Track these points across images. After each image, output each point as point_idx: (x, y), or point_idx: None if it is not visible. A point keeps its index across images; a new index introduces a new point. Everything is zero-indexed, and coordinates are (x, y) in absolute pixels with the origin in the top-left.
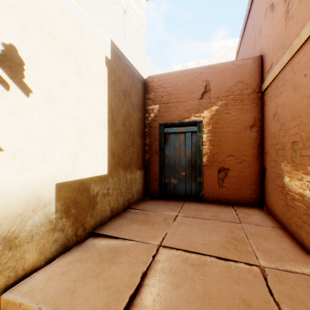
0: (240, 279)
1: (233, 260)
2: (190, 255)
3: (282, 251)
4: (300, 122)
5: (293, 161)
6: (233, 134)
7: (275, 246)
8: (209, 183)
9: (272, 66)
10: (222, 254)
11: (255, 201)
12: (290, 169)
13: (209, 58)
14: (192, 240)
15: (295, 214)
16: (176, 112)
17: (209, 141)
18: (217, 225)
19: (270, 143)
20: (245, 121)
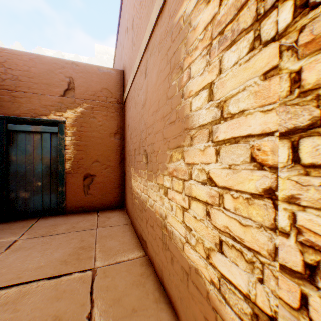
0: (64, 293)
1: (68, 274)
2: (8, 291)
3: (121, 245)
4: (137, 134)
5: (135, 166)
6: (99, 139)
7: (117, 243)
8: (73, 192)
9: (128, 82)
10: (57, 271)
11: (119, 203)
12: (134, 173)
13: (91, 58)
14: (23, 268)
15: (136, 210)
16: (28, 105)
17: (73, 145)
18: (70, 238)
19: (127, 150)
20: (110, 128)
